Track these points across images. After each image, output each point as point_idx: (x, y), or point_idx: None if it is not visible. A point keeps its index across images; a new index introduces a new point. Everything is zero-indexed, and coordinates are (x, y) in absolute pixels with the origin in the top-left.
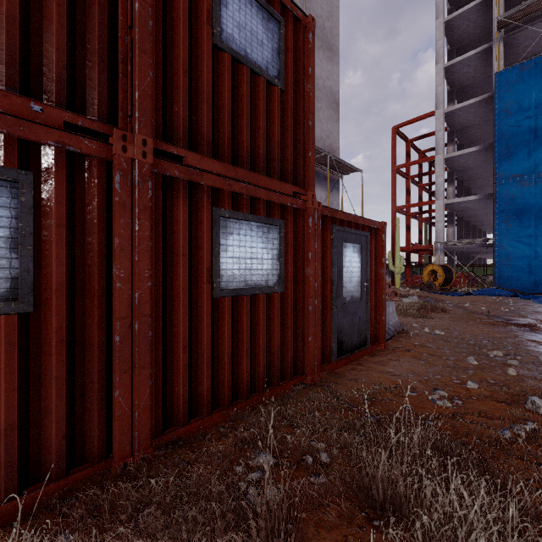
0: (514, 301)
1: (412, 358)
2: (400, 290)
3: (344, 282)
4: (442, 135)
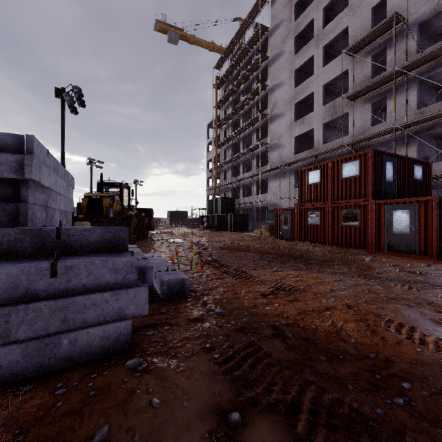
0: None
1: (418, 261)
2: None
3: (394, 225)
4: None
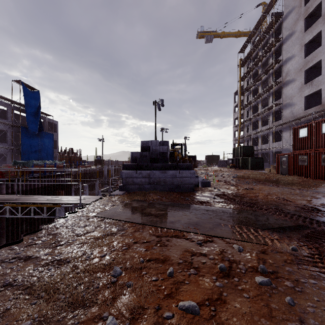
0: None
1: None
2: None
3: None
4: None
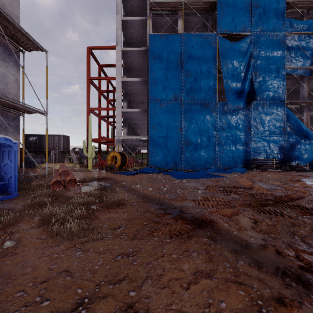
0: (163, 177)
1: None
2: (91, 172)
3: None
4: (120, 64)
